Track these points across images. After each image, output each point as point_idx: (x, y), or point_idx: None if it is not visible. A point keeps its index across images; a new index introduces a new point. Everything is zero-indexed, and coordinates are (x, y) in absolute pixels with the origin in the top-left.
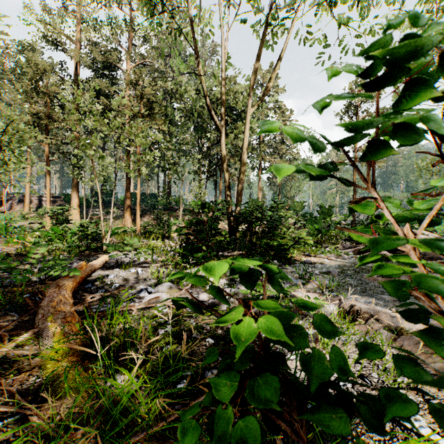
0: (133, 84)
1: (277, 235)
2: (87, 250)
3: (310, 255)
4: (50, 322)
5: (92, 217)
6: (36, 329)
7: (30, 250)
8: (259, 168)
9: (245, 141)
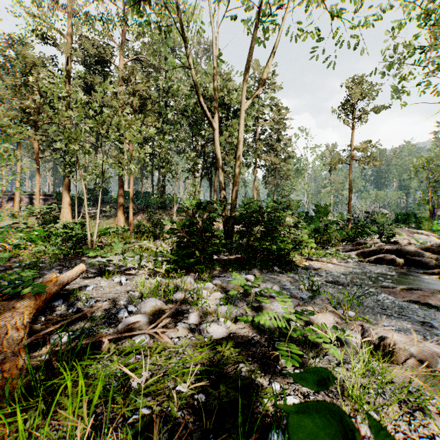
0: (126, 79)
1: (277, 238)
2: (70, 254)
3: (311, 259)
4: None
5: (84, 216)
6: None
7: None
8: (255, 166)
9: (241, 137)
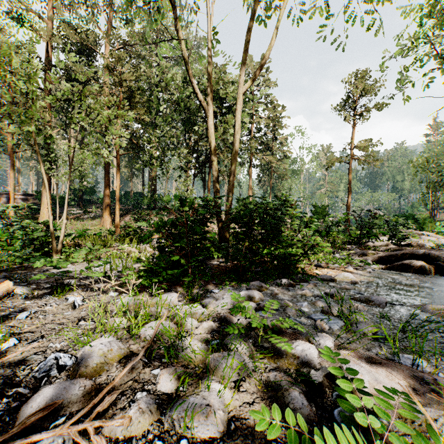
0: (111, 68)
1: (285, 242)
2: (25, 262)
3: (321, 265)
4: None
5: (67, 217)
6: None
7: None
8: (250, 165)
9: (238, 125)
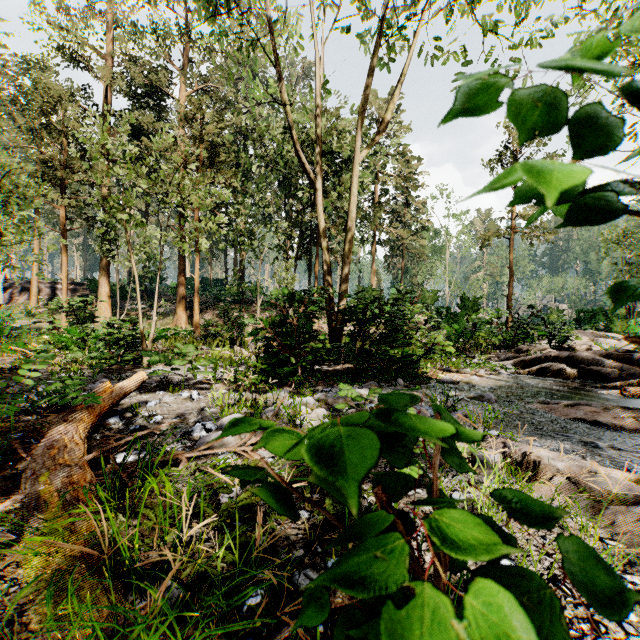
0: (189, 119)
1: (402, 340)
2: (118, 363)
3: (450, 370)
4: (44, 484)
5: (130, 313)
6: (21, 495)
7: (24, 365)
8: (373, 242)
9: (353, 202)
